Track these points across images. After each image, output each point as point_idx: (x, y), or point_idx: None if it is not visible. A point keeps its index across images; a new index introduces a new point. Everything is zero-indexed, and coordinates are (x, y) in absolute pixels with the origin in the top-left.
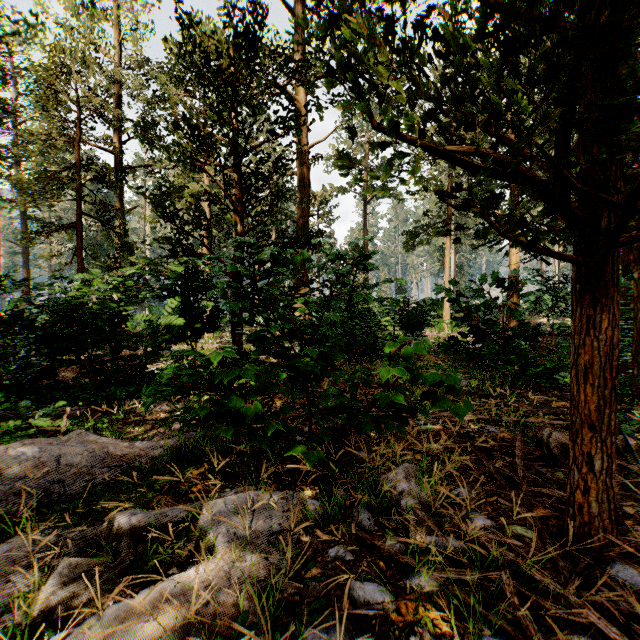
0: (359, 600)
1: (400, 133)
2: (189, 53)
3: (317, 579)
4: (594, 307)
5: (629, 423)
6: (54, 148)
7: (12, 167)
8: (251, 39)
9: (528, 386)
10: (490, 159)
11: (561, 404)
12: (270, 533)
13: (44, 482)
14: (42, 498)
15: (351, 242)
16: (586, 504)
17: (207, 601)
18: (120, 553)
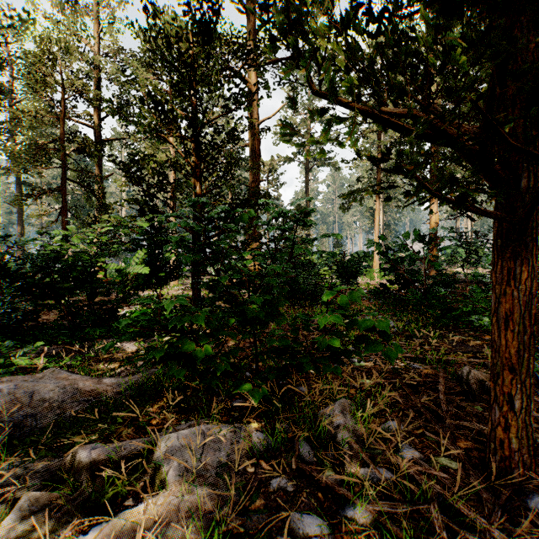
0: (298, 532)
1: (336, 99)
2: (154, 39)
3: (260, 511)
4: (514, 260)
5: (538, 361)
6: (42, 123)
7: (8, 140)
8: (208, 27)
9: (447, 327)
10: (421, 120)
11: (476, 343)
12: (218, 465)
13: (18, 416)
14: (15, 431)
15: (293, 202)
16: (506, 440)
17: (157, 534)
18: (80, 485)
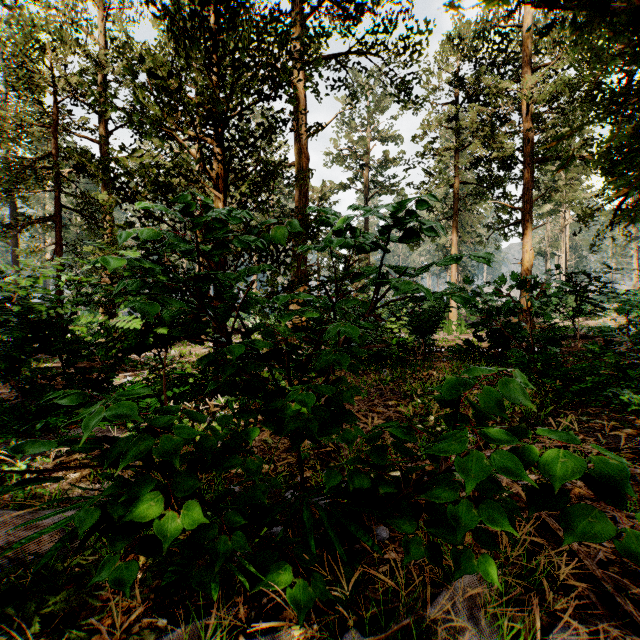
0: None
1: None
2: None
3: None
4: None
5: None
6: (29, 134)
7: None
8: None
9: (571, 404)
10: None
11: (627, 433)
12: None
13: None
14: None
15: None
16: None
17: None
18: None
